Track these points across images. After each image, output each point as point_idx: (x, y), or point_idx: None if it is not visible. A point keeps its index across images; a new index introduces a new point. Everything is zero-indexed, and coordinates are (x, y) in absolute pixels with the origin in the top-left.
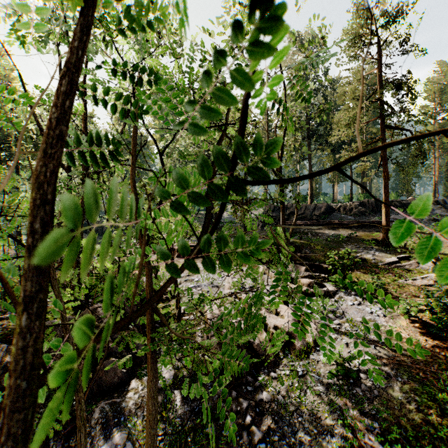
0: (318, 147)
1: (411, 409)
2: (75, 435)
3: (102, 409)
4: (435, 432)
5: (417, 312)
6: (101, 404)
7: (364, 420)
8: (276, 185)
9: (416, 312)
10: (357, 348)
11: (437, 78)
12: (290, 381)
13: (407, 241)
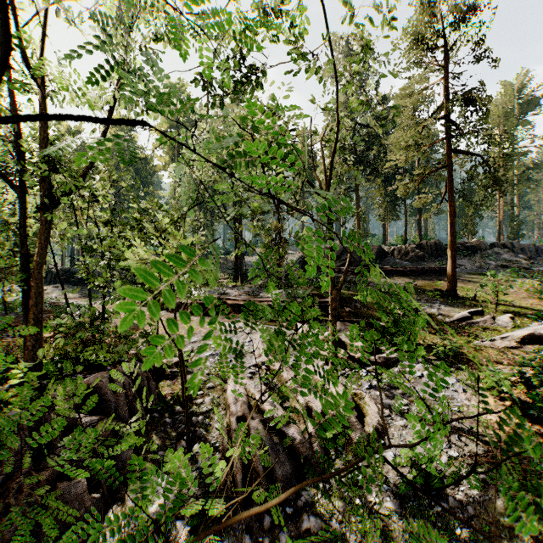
0: (367, 178)
1: (526, 538)
2: None
3: None
4: None
5: (510, 387)
6: None
7: None
8: (315, 224)
9: (509, 387)
10: None
11: (501, 100)
12: (347, 496)
13: (478, 291)
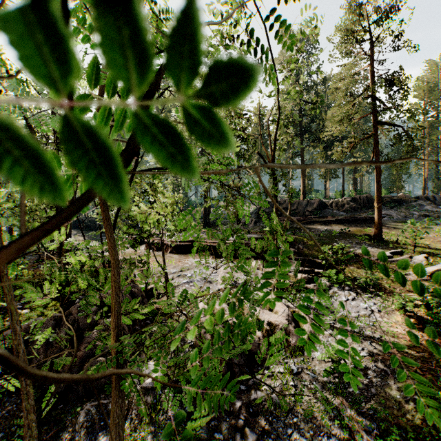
0: (311, 144)
1: (410, 409)
2: (58, 440)
3: (88, 412)
4: (436, 434)
5: (413, 307)
6: (86, 406)
7: (362, 420)
8: (269, 182)
9: (411, 307)
10: (352, 345)
11: (427, 76)
12: (284, 380)
13: (399, 236)
